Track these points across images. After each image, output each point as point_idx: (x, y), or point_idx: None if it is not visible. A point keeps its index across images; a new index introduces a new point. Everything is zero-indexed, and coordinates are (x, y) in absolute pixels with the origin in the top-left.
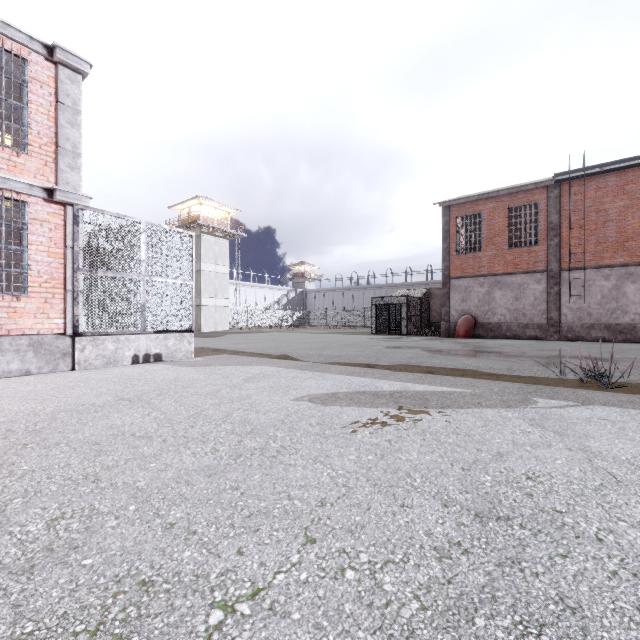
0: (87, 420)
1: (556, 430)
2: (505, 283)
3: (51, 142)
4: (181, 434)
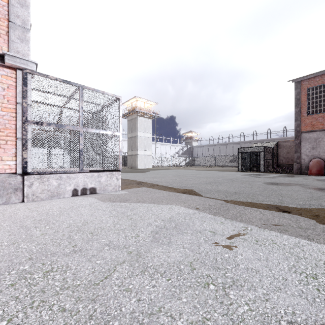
0: None
1: None
2: None
3: (4, 18)
4: None
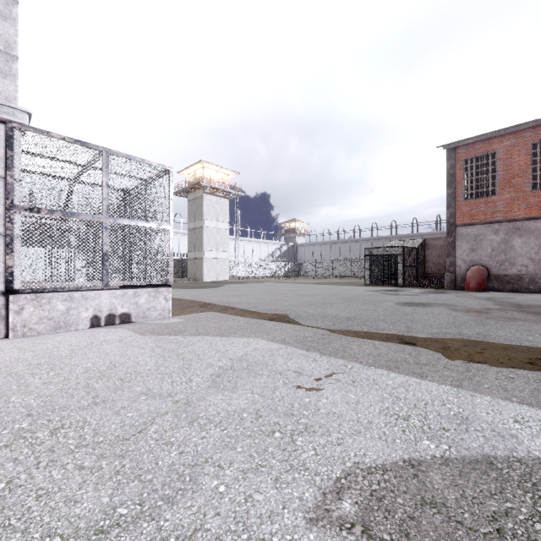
0: None
1: None
2: (527, 229)
3: None
4: None
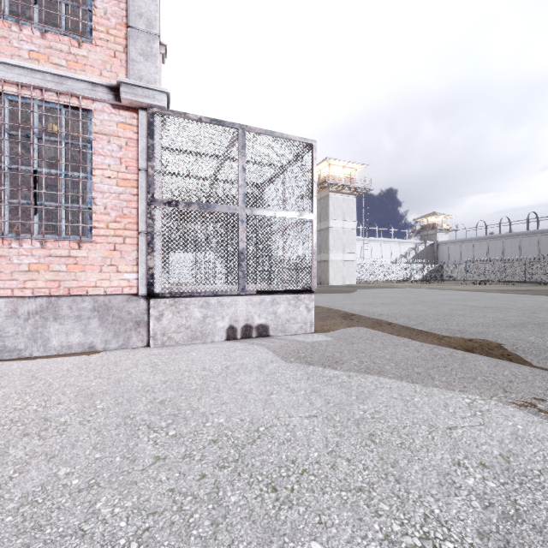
0: None
1: None
2: None
3: (121, 24)
4: None
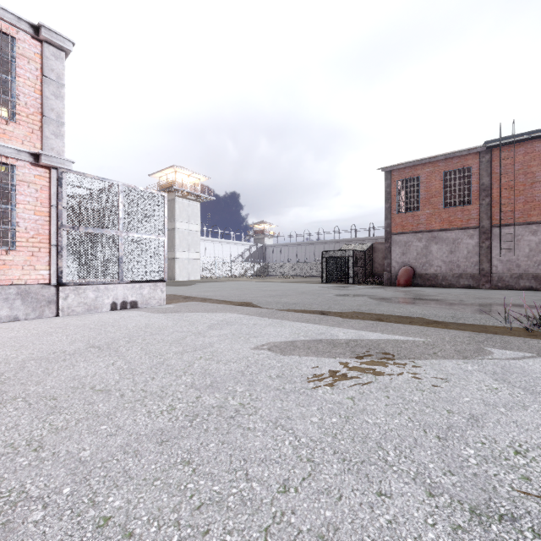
0: (53, 370)
1: (524, 386)
2: (441, 238)
3: (37, 112)
4: (140, 387)
